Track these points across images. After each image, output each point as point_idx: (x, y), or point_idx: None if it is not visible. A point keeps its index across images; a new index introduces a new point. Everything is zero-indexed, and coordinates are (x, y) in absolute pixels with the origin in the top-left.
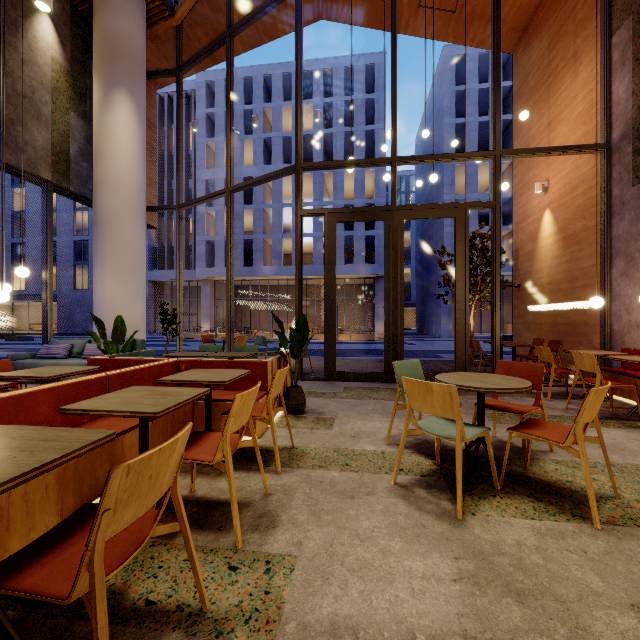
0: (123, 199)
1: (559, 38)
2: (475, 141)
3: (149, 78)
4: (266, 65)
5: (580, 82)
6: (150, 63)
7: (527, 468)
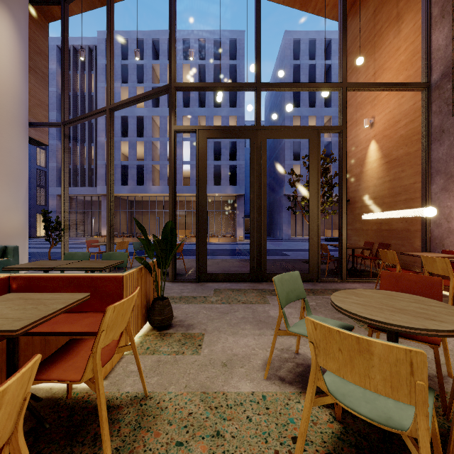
0: None
1: (383, 4)
2: (306, 101)
3: (35, 4)
4: (154, 31)
5: (402, 37)
6: None
7: (450, 418)
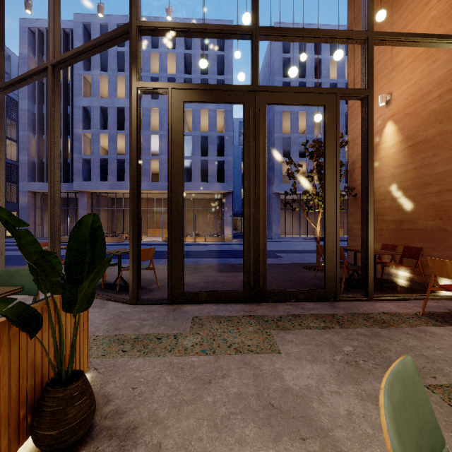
0: None
1: None
2: None
3: None
4: None
5: None
6: None
7: None
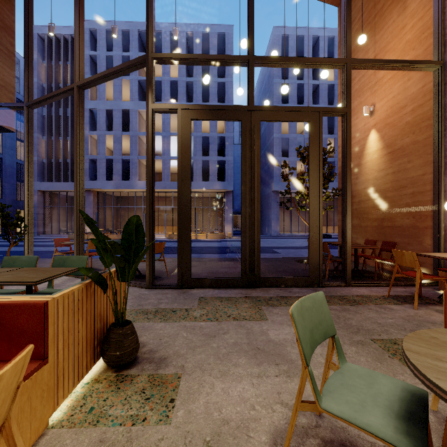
0: None
1: None
2: (295, 97)
3: None
4: (140, 22)
5: (409, 13)
6: None
7: None
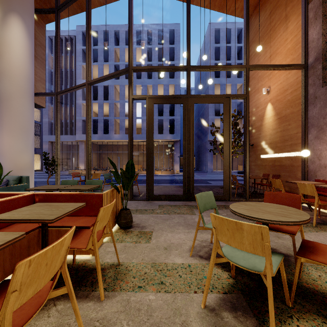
0: (16, 85)
1: (276, 8)
2: (224, 73)
3: (37, 13)
4: (116, 25)
5: (289, 31)
6: (40, 6)
7: (300, 277)
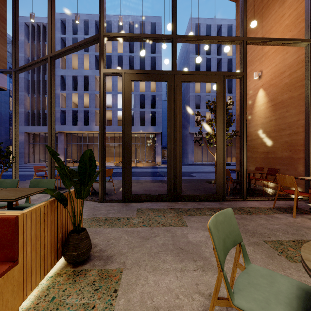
0: None
1: None
2: (204, 67)
3: None
4: (97, 14)
5: (287, 5)
6: None
7: None
